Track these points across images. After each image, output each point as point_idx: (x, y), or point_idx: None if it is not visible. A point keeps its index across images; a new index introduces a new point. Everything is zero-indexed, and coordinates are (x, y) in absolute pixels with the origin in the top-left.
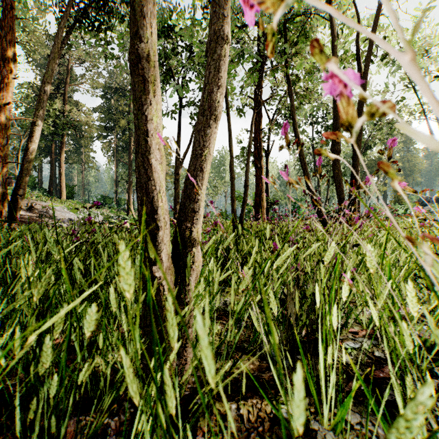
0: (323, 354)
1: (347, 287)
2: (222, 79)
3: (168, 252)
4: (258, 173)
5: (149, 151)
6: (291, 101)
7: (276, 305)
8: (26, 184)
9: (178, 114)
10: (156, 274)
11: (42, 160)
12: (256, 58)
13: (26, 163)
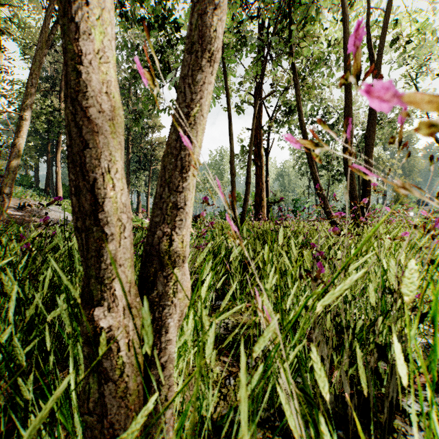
0: None
1: None
2: None
3: (129, 277)
4: (259, 171)
5: (88, 94)
6: (296, 90)
7: (323, 380)
8: (14, 182)
9: None
10: (101, 321)
11: (38, 159)
12: (258, 47)
13: (14, 160)
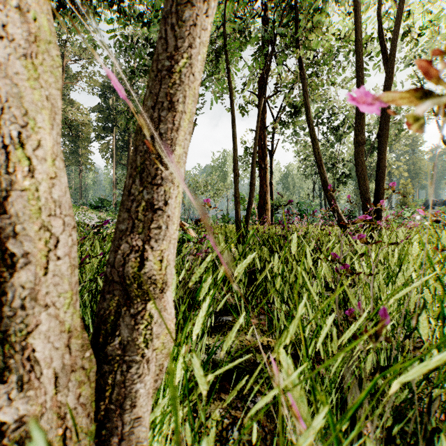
0: None
1: None
2: None
3: (68, 322)
4: (263, 173)
5: None
6: (304, 86)
7: None
8: None
9: None
10: (3, 411)
11: None
12: (263, 41)
13: None
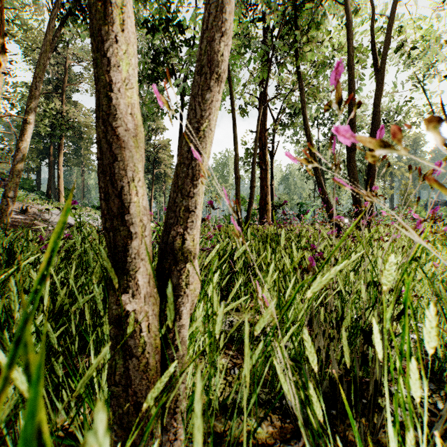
0: (396, 442)
1: (432, 330)
2: (229, 25)
3: (149, 270)
4: (263, 175)
5: (117, 116)
6: (300, 94)
7: (313, 355)
8: (17, 186)
9: (180, 114)
10: (127, 306)
11: (40, 162)
12: (263, 50)
13: (17, 163)
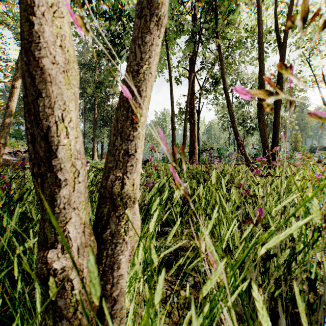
0: None
1: None
2: None
3: (84, 219)
4: (192, 127)
5: (41, 45)
6: (221, 65)
7: (267, 318)
8: (8, 135)
9: None
10: (55, 263)
11: None
12: (192, 32)
13: (7, 118)
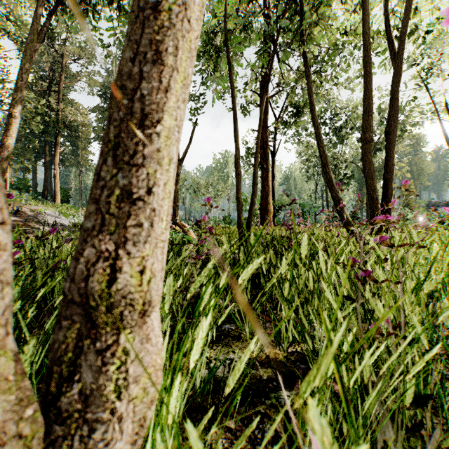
0: None
1: None
2: None
3: None
4: (265, 174)
5: None
6: (308, 82)
7: None
8: None
9: None
10: None
11: (36, 162)
12: (265, 37)
13: (2, 160)
